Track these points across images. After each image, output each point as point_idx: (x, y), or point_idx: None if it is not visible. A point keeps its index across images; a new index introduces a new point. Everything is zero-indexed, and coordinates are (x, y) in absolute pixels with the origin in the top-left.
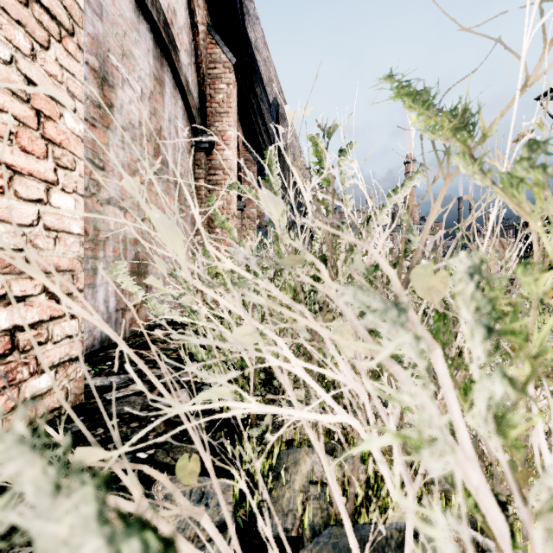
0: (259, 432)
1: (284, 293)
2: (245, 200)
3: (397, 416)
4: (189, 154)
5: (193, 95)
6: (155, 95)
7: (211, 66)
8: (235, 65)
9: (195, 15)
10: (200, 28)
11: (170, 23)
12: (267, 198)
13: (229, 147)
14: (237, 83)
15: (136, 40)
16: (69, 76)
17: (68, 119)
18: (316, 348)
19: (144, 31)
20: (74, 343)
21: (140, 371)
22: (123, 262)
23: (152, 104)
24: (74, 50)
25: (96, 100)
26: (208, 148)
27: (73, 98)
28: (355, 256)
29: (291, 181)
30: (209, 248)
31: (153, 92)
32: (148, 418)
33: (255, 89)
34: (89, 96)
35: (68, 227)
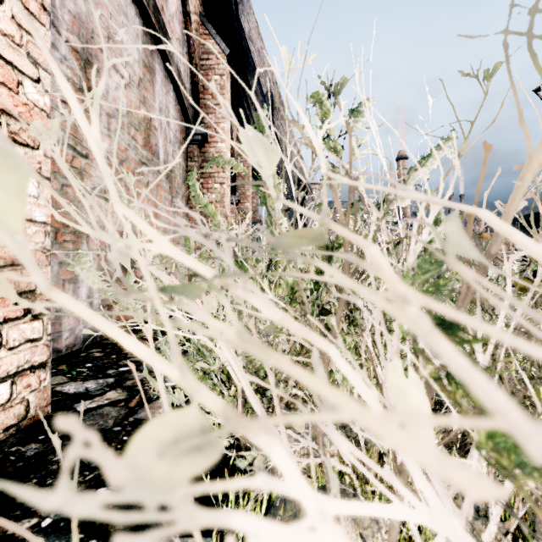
0: (249, 460)
1: (279, 291)
2: (240, 194)
3: (469, 503)
4: (181, 146)
5: (186, 86)
6: (144, 83)
7: (204, 57)
8: (228, 56)
9: (187, 4)
10: (193, 18)
11: (161, 9)
12: (253, 141)
13: (222, 139)
14: (230, 75)
15: (124, 23)
16: (30, 39)
17: (29, 89)
18: (326, 372)
19: (133, 15)
20: (37, 348)
21: (121, 375)
22: (65, 252)
23: (141, 92)
24: (37, 10)
25: (78, 83)
26: (201, 140)
27: (36, 66)
28: (446, 225)
29: (288, 151)
30: (120, 209)
31: (142, 80)
32: (119, 437)
33: (249, 82)
34: (70, 78)
35: (29, 214)
